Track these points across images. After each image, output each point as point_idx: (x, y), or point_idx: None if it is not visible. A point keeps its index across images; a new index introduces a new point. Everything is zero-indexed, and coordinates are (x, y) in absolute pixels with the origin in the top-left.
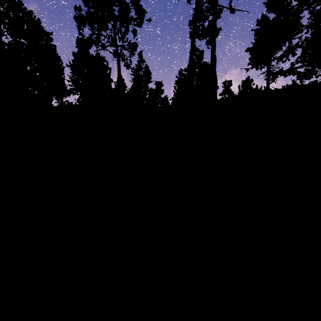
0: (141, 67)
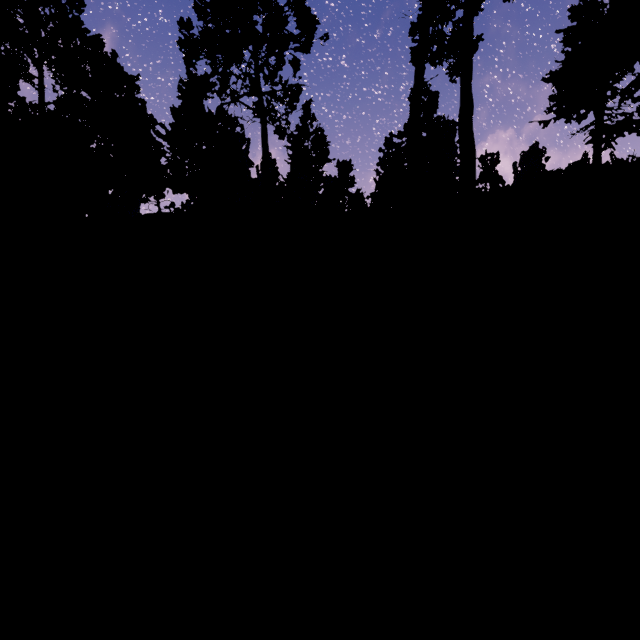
0: (307, 131)
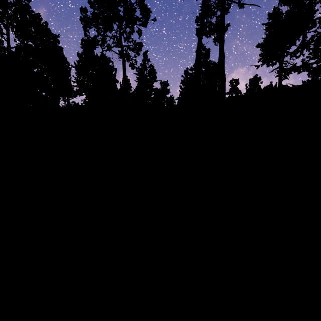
0: (146, 66)
